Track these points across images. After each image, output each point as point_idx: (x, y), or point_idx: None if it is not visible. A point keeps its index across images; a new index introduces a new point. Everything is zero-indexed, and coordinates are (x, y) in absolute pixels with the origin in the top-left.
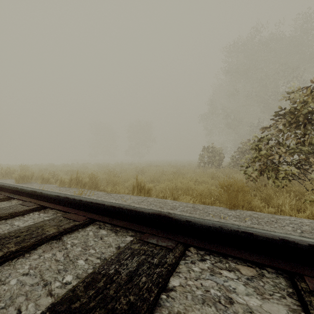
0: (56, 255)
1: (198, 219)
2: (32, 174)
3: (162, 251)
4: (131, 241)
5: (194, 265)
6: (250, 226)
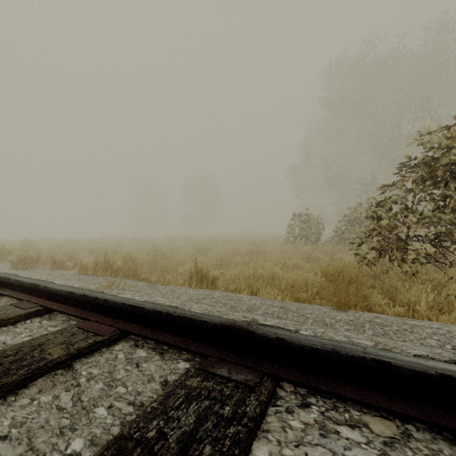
0: (60, 399)
1: (296, 334)
2: (37, 256)
3: (238, 391)
4: (186, 371)
5: (291, 416)
6: (376, 342)
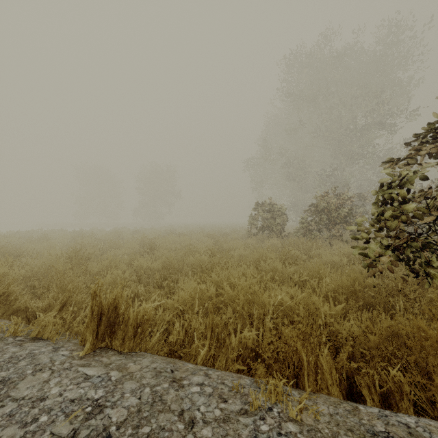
0: None
1: None
2: None
3: None
4: None
5: None
6: None
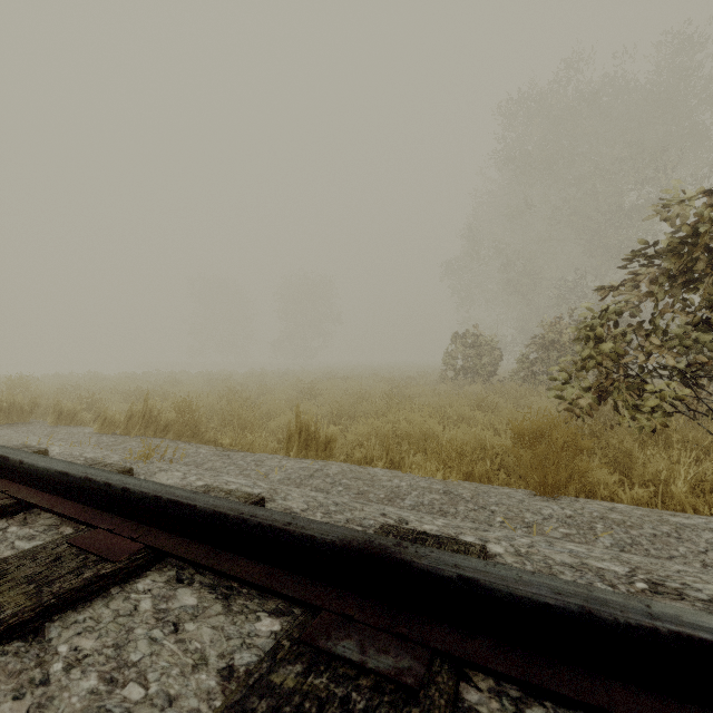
0: None
1: (497, 568)
2: (32, 402)
3: (382, 701)
4: (272, 647)
5: None
6: (631, 566)
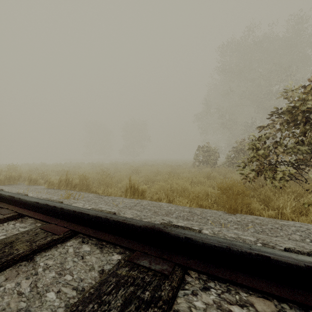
0: (21, 285)
1: (199, 234)
2: (19, 175)
3: (156, 278)
4: (117, 263)
5: (195, 298)
6: (257, 238)
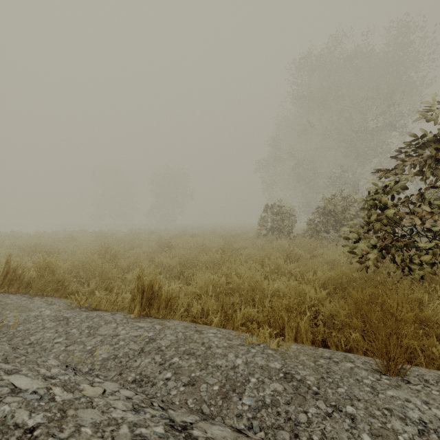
0: None
1: None
2: None
3: None
4: None
5: None
6: None
